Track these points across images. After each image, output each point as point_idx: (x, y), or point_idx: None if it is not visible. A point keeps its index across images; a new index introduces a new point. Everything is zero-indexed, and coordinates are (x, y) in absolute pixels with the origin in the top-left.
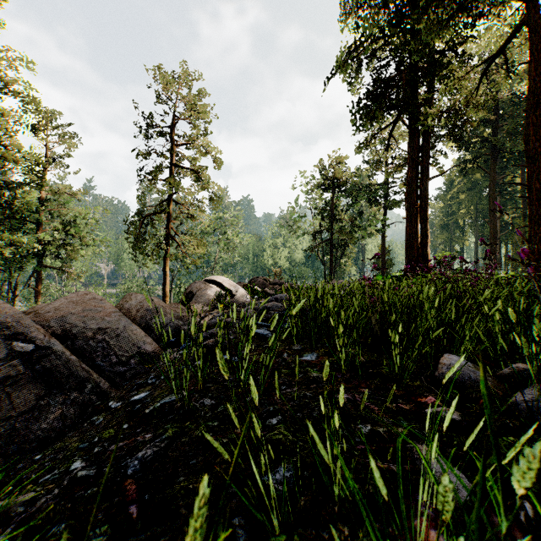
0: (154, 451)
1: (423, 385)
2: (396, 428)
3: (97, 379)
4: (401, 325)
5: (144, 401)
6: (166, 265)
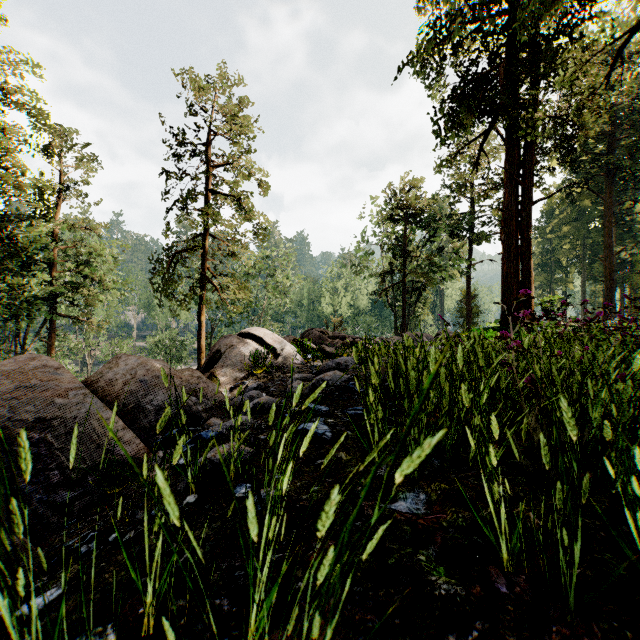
0: None
1: None
2: None
3: None
4: (637, 450)
5: (24, 639)
6: (201, 314)
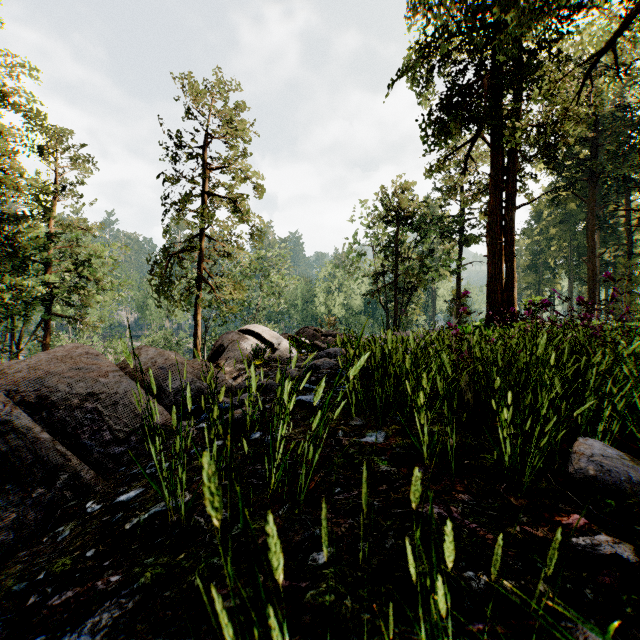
0: (113, 618)
1: (552, 487)
2: (532, 581)
3: (78, 466)
4: (510, 392)
5: (131, 505)
6: (197, 313)
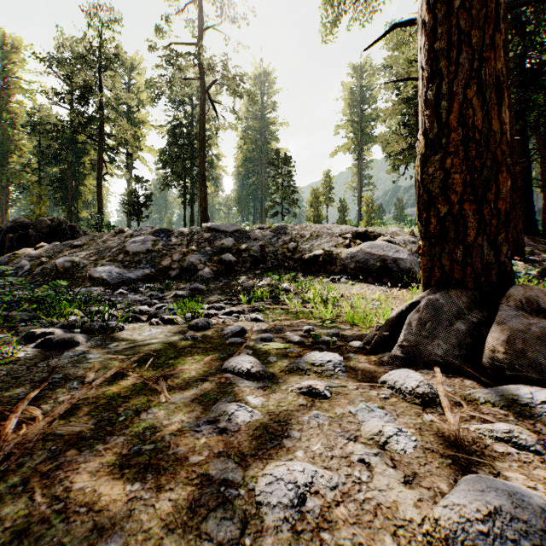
0: None
1: None
2: None
3: None
4: None
5: None
6: None
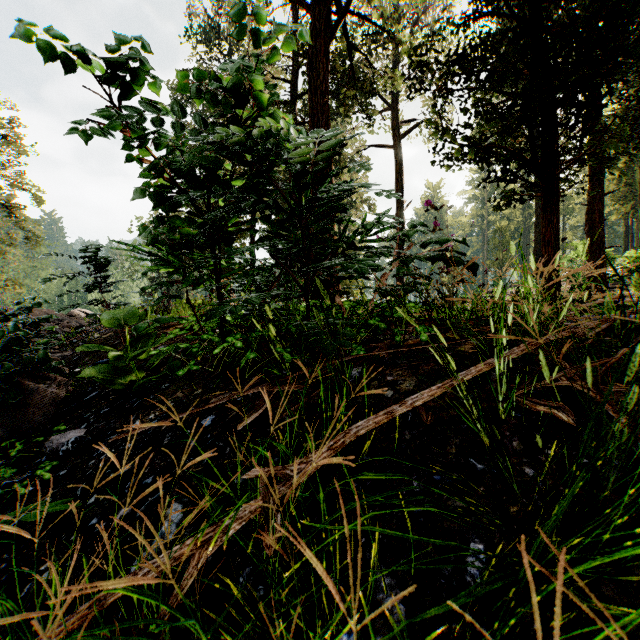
0: None
1: None
2: None
3: None
4: None
5: None
6: None
